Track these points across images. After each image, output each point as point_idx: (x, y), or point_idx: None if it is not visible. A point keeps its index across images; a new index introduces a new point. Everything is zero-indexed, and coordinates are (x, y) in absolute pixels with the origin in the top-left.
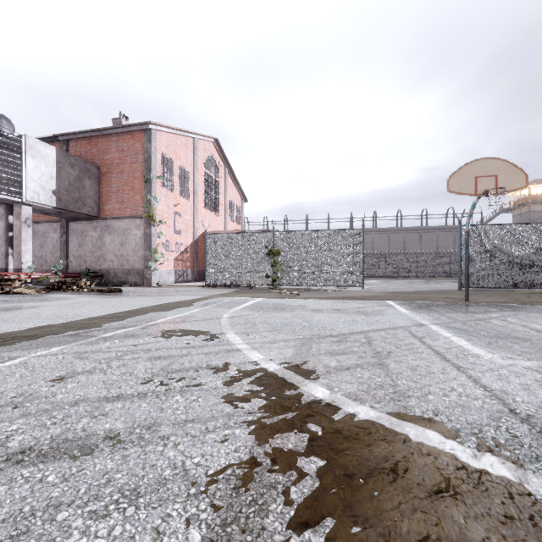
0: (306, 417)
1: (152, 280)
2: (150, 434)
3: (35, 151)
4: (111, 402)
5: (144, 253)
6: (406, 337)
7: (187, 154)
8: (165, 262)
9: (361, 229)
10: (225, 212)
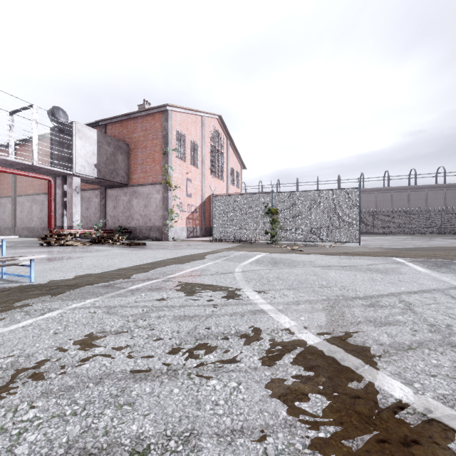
0: (407, 445)
1: (169, 236)
2: (189, 453)
3: (82, 133)
4: (138, 382)
5: (162, 213)
6: (451, 303)
7: (196, 130)
8: (179, 220)
9: (357, 188)
10: (227, 178)
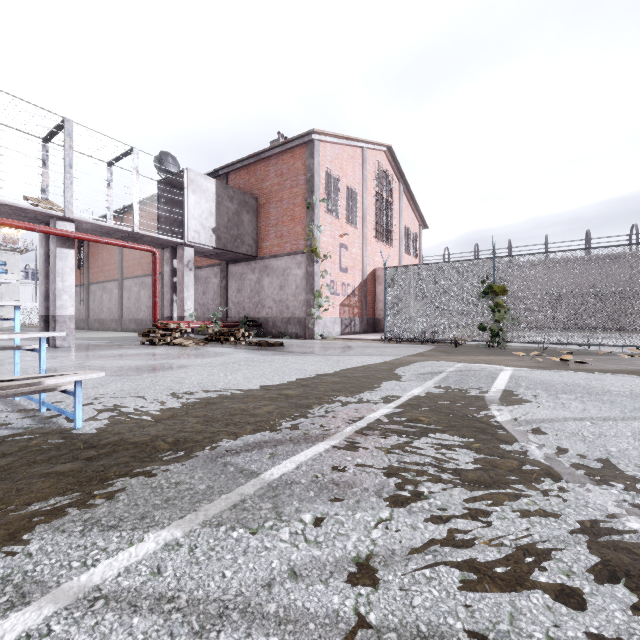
0: None
1: (315, 331)
2: None
3: (195, 185)
4: None
5: (306, 297)
6: None
7: (355, 169)
8: (329, 308)
9: None
10: (400, 243)
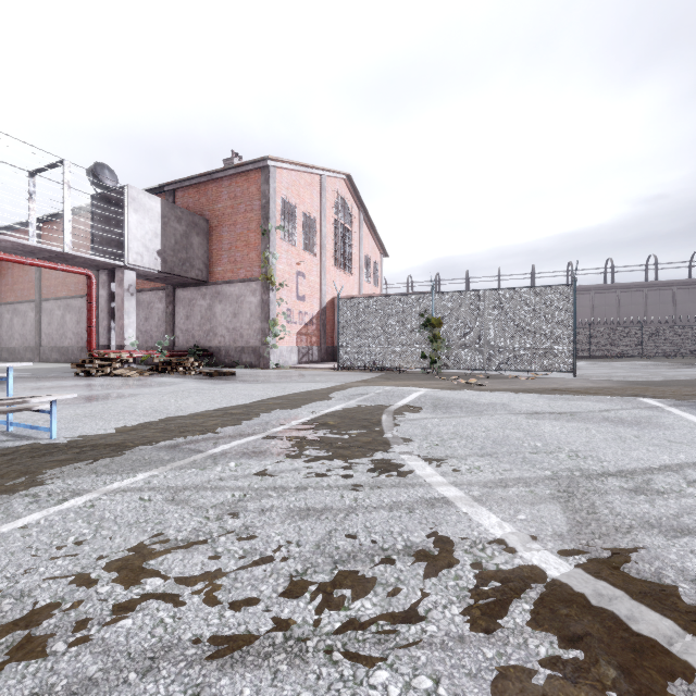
0: None
1: (271, 360)
2: None
3: (138, 204)
4: (227, 670)
5: (261, 326)
6: None
7: (313, 197)
8: (286, 336)
9: (570, 286)
10: (360, 271)
